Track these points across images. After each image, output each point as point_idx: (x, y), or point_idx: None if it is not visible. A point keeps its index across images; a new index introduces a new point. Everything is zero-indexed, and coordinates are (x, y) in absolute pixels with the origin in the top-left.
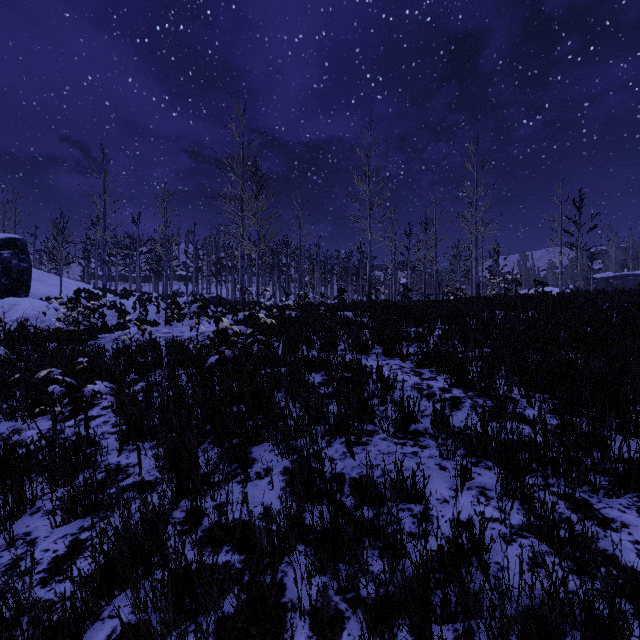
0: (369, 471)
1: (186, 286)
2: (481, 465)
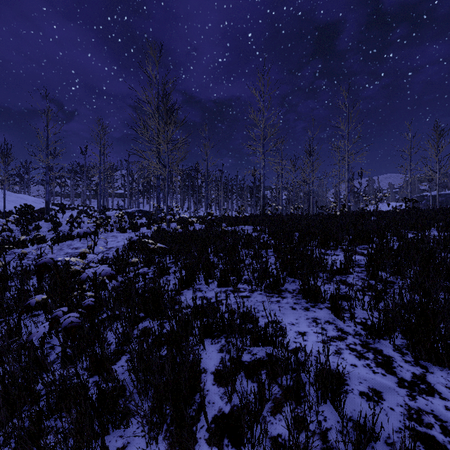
0: None
1: (123, 201)
2: None
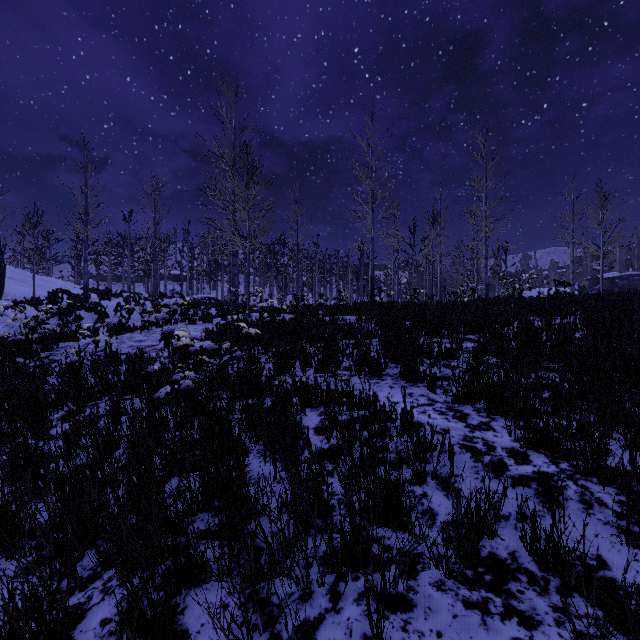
0: None
1: (181, 286)
2: None
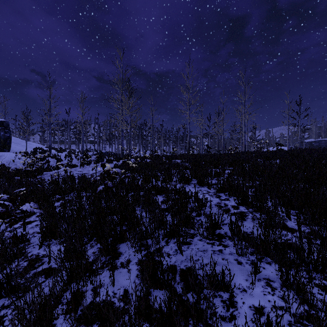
0: (192, 267)
1: (94, 146)
2: (264, 260)
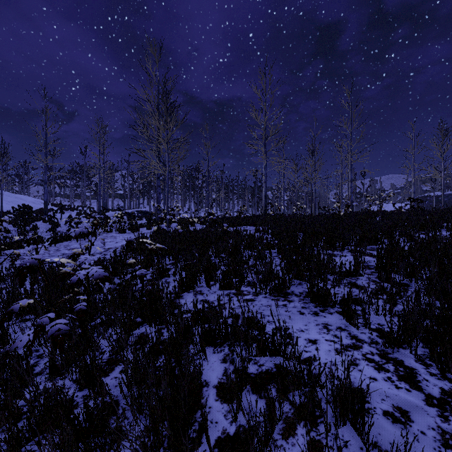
0: None
1: (124, 202)
2: None
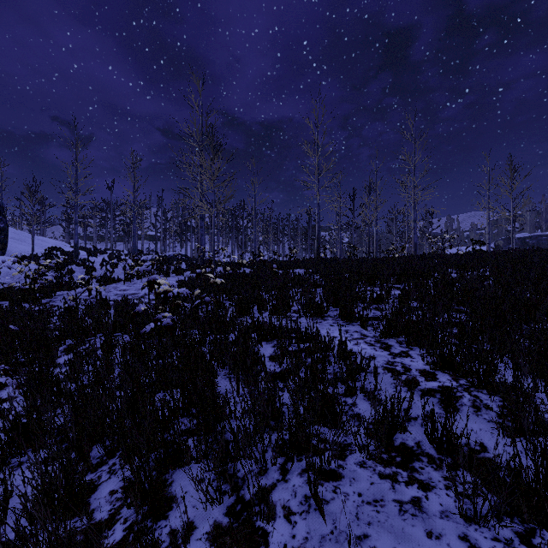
0: None
1: (155, 245)
2: (539, 543)
